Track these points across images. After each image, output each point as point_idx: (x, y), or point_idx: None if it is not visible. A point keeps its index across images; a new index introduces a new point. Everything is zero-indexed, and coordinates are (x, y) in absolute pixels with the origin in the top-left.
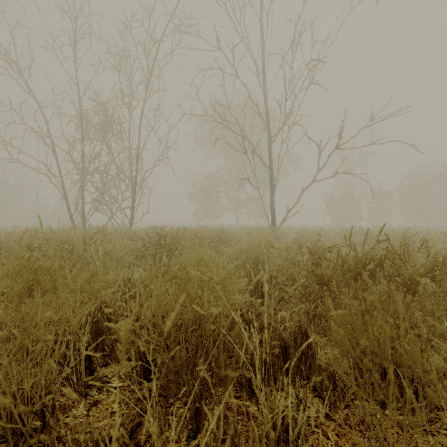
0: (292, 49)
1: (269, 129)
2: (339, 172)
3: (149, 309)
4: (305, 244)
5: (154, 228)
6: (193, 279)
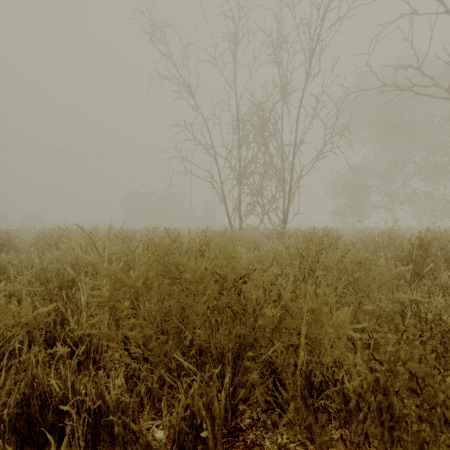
0: None
1: None
2: None
3: None
4: None
5: (325, 231)
6: None
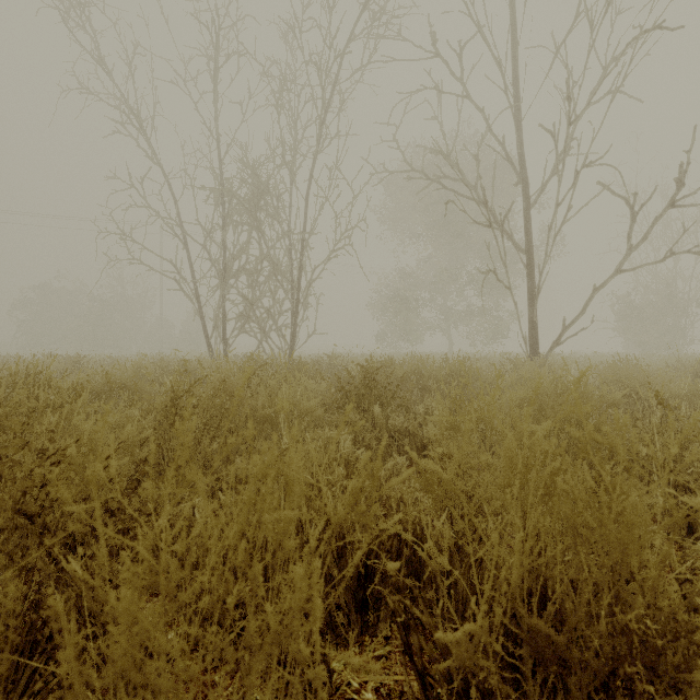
0: (592, 22)
1: (525, 183)
2: (675, 252)
3: (410, 532)
4: (638, 392)
5: (331, 358)
6: (614, 504)
